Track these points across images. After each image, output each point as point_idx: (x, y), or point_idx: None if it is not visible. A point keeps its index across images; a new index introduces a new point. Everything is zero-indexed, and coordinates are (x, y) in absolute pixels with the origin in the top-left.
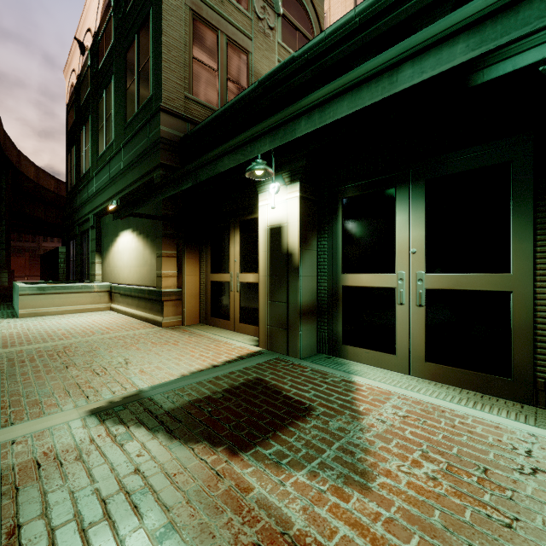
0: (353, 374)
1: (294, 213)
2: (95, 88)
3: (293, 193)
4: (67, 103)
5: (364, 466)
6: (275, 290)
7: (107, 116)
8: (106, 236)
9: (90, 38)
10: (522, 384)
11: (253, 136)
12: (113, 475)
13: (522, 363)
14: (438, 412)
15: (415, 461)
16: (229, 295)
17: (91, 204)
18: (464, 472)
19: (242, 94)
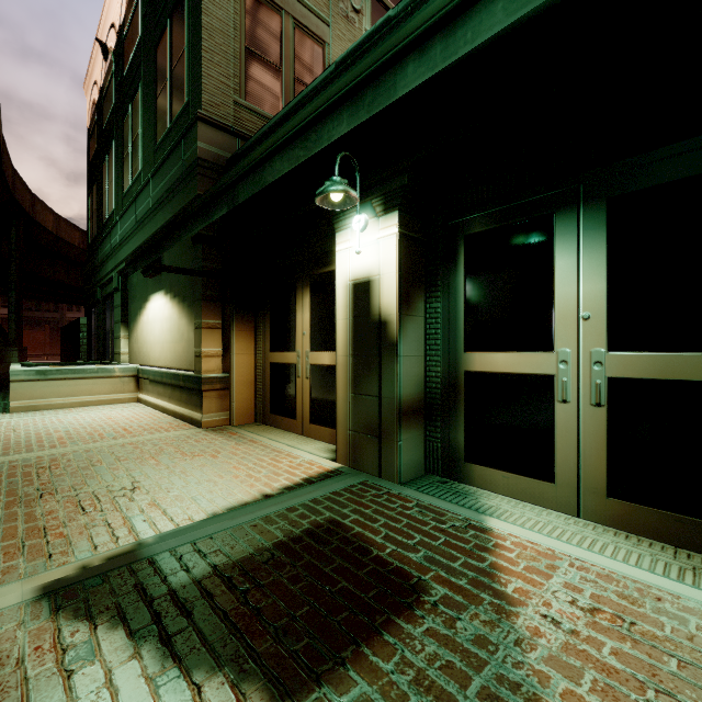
0: (486, 513)
1: (390, 259)
2: (120, 102)
3: (388, 228)
4: (88, 127)
5: None
6: (362, 377)
7: (134, 138)
8: (133, 302)
9: (114, 36)
10: None
11: (320, 110)
12: None
13: None
14: (650, 601)
15: None
16: (295, 383)
17: (115, 258)
18: None
19: (312, 85)
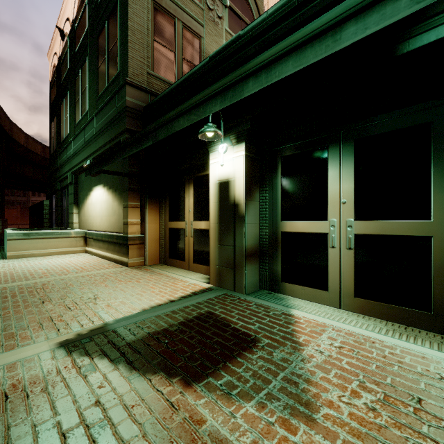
0: (291, 307)
1: (240, 169)
2: (73, 67)
3: (239, 152)
4: (50, 81)
5: (308, 396)
6: (224, 235)
7: (83, 90)
8: (82, 191)
9: (69, 26)
10: (442, 317)
11: (205, 98)
12: (74, 407)
13: (442, 299)
14: (369, 343)
15: (353, 391)
16: (184, 240)
17: (69, 164)
18: (400, 402)
19: (195, 68)
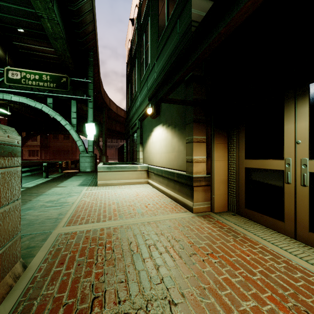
0: None
1: None
2: (139, 38)
3: None
4: (126, 62)
5: None
6: None
7: (146, 49)
8: (145, 133)
9: (137, 10)
10: None
11: None
12: None
13: None
14: None
15: None
16: (281, 188)
17: (137, 113)
18: None
19: None
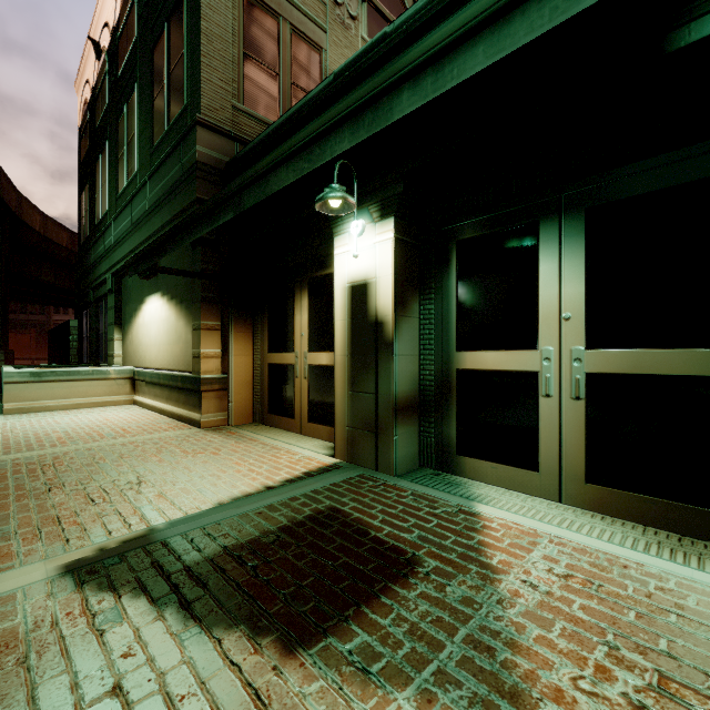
0: (475, 500)
1: (386, 263)
2: (114, 102)
3: (384, 233)
4: (80, 126)
5: (514, 678)
6: (359, 376)
7: (129, 139)
8: (128, 303)
9: (108, 36)
10: None
11: (324, 128)
12: (72, 699)
13: None
14: (617, 568)
15: (600, 667)
16: (293, 383)
17: (109, 260)
18: (692, 692)
19: (311, 94)
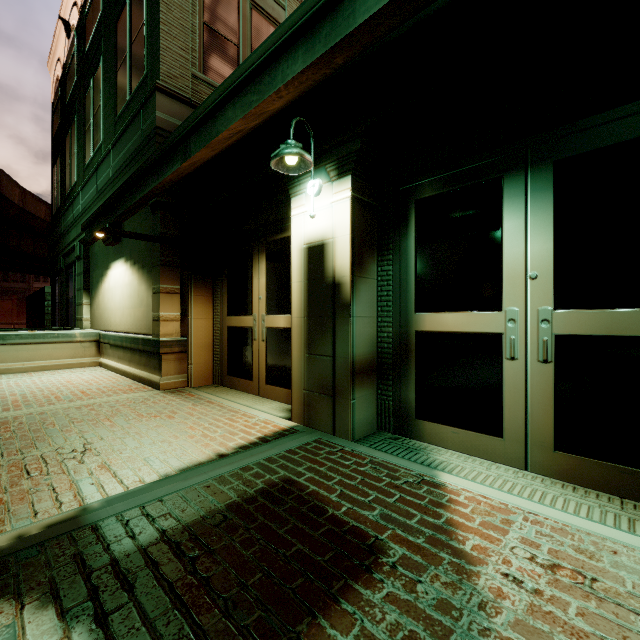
0: (438, 469)
1: (344, 223)
2: (82, 77)
3: (341, 192)
4: (52, 103)
5: None
6: (316, 338)
7: (95, 111)
8: (95, 269)
9: (77, 14)
10: None
11: (274, 48)
12: None
13: None
14: (607, 554)
15: None
16: (251, 346)
17: (77, 228)
18: None
19: None
